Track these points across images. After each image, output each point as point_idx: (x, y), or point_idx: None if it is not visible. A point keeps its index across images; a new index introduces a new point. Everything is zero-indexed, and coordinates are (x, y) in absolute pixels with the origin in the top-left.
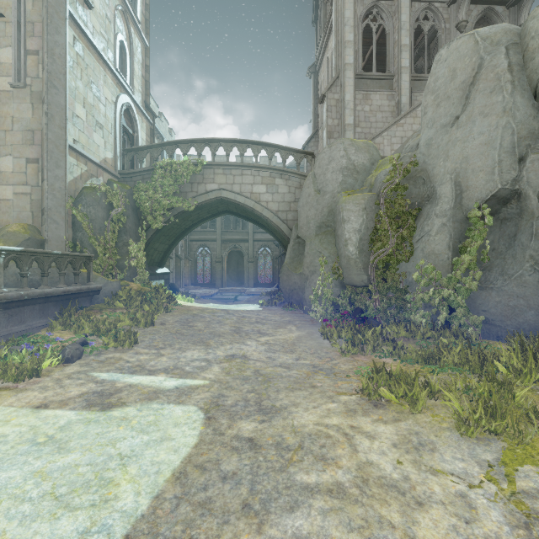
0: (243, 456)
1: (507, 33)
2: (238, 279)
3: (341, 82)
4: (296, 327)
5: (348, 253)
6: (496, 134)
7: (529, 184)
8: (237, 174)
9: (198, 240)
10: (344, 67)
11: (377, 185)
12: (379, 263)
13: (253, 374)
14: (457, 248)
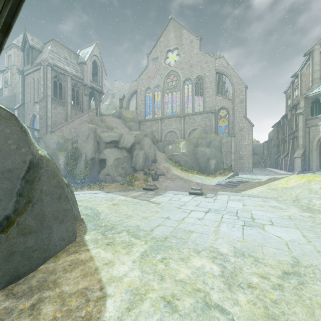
0: None
1: (94, 129)
2: None
3: (46, 100)
4: None
5: (61, 167)
6: (92, 148)
7: (96, 157)
8: None
9: None
10: (47, 95)
11: (68, 150)
12: (69, 170)
13: None
14: (86, 167)
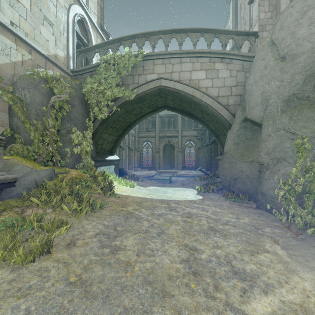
0: None
1: None
2: (170, 163)
3: None
4: (279, 246)
5: None
6: None
7: None
8: (175, 63)
9: (143, 137)
10: None
11: None
12: None
13: None
14: None
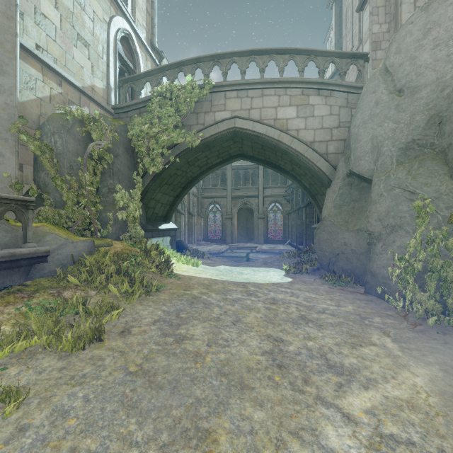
0: None
1: None
2: (247, 235)
3: None
4: (390, 339)
5: None
6: None
7: None
8: (255, 96)
9: (209, 197)
10: None
11: None
12: None
13: None
14: None
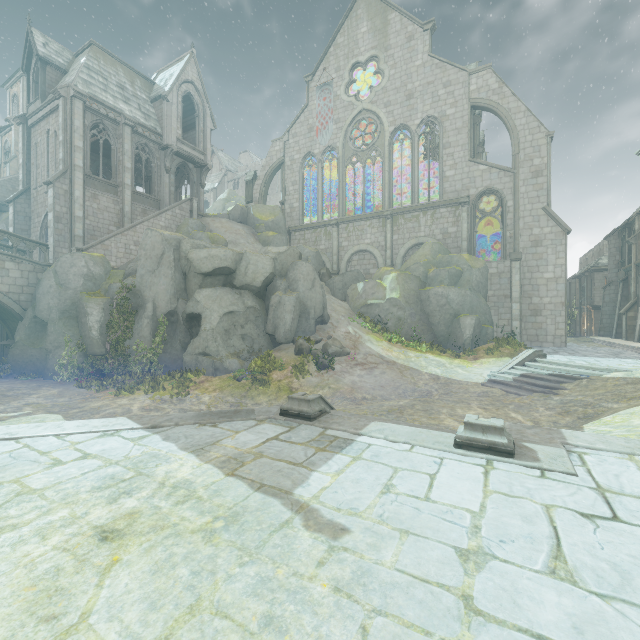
0: (83, 412)
1: (175, 241)
2: None
3: (71, 178)
4: (50, 387)
5: (92, 335)
6: (169, 287)
7: (180, 310)
8: None
9: None
10: (73, 167)
11: (111, 293)
12: (113, 341)
13: (53, 405)
14: (155, 334)
